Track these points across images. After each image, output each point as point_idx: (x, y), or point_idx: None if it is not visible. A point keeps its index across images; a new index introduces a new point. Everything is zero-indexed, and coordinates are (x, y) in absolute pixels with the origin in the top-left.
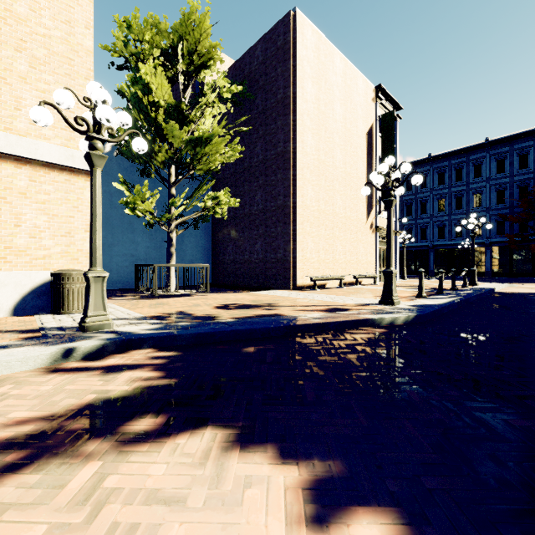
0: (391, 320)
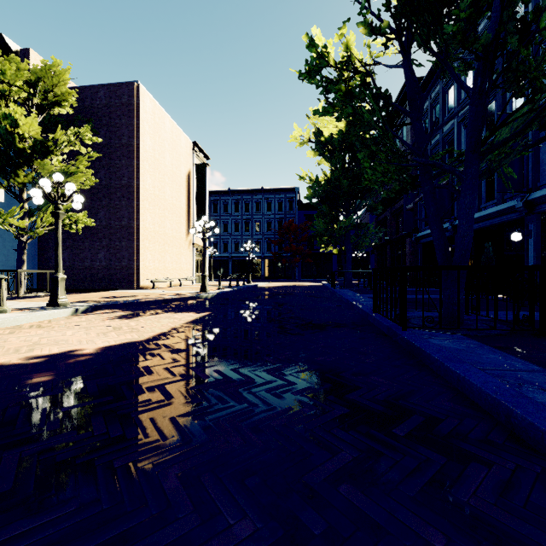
0: (206, 296)
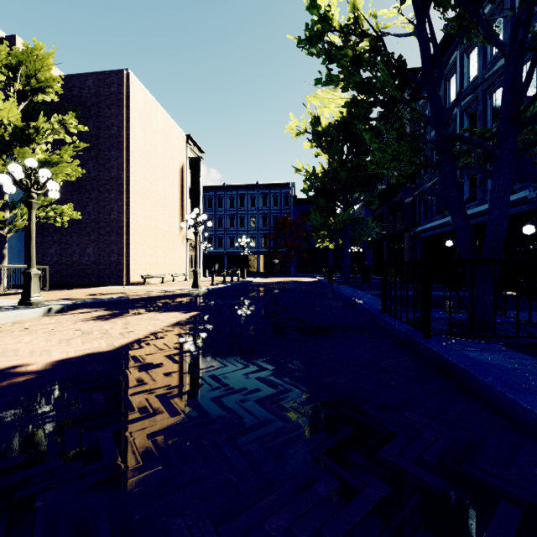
0: (197, 293)
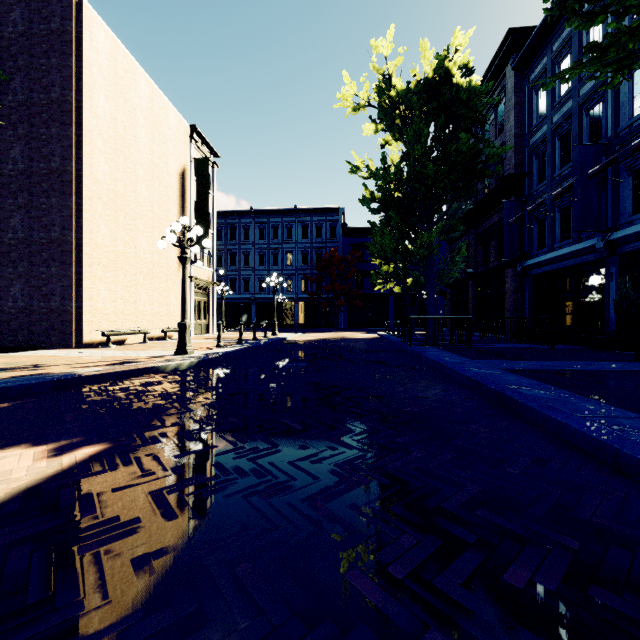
0: (176, 366)
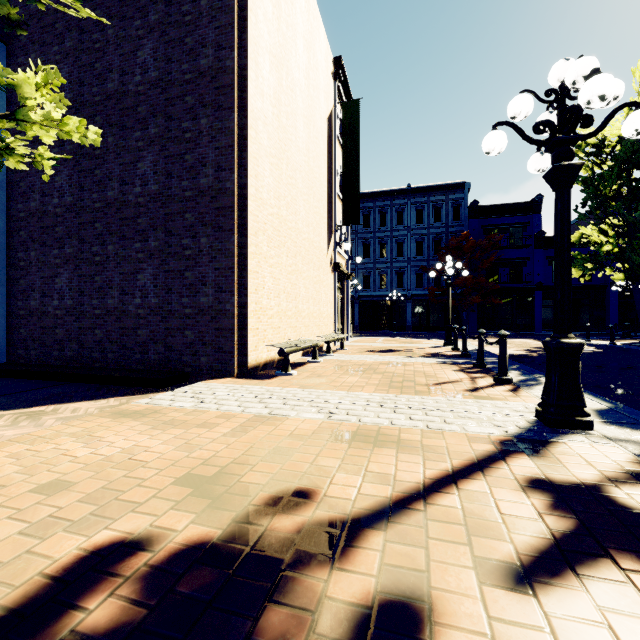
0: None
